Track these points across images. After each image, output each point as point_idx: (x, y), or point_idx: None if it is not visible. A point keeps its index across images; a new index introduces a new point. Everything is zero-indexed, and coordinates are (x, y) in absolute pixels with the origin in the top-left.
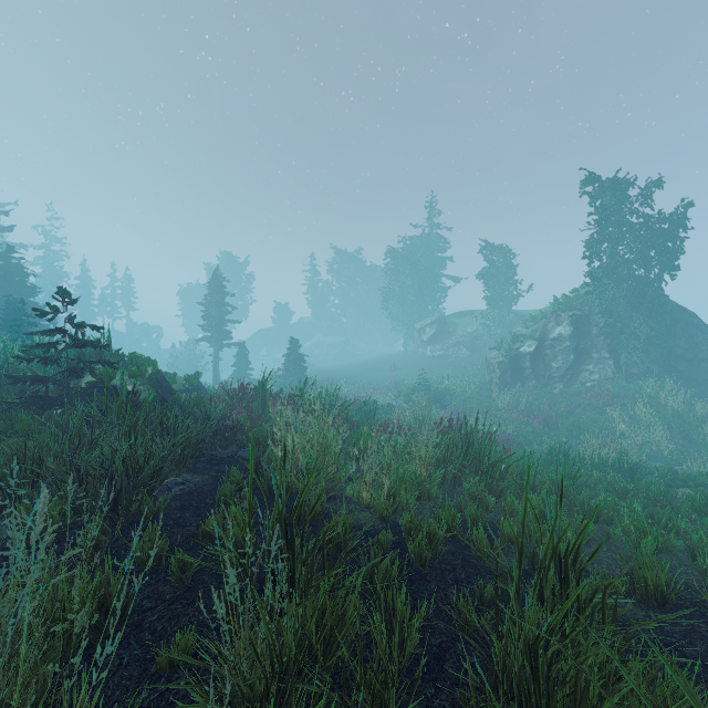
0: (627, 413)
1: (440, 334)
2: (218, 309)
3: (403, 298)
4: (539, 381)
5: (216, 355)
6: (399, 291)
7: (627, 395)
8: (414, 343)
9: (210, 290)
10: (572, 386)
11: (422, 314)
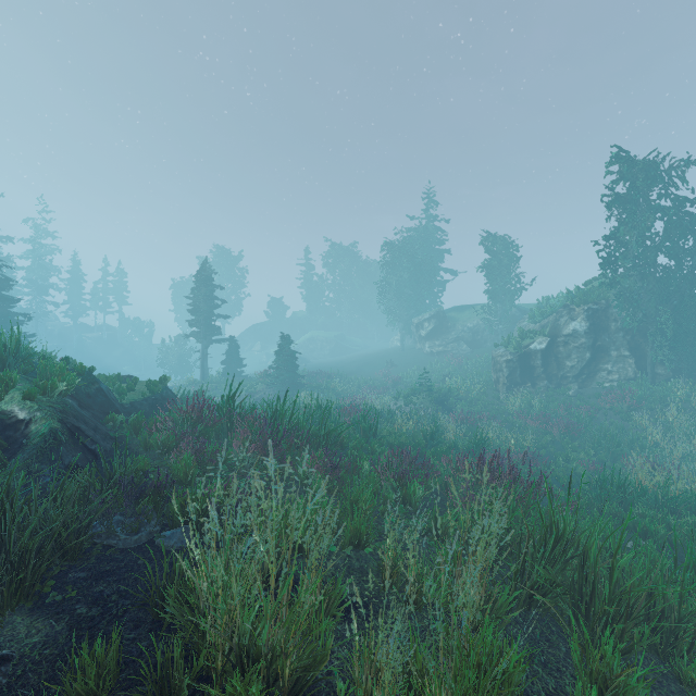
0: (656, 419)
1: (439, 329)
2: (206, 303)
3: (400, 291)
4: (551, 381)
5: (204, 352)
6: (396, 285)
7: (654, 398)
8: (411, 338)
9: (198, 283)
10: (588, 387)
11: (419, 309)
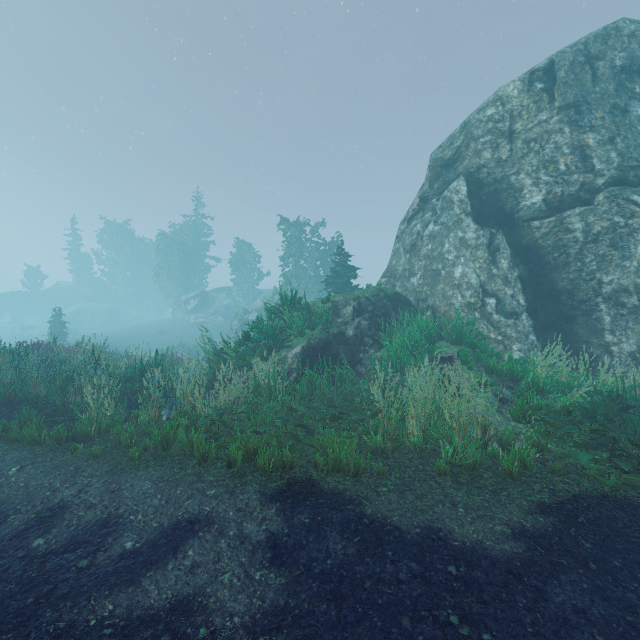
0: None
1: (202, 305)
2: None
3: (171, 273)
4: None
5: None
6: (168, 267)
7: None
8: (182, 311)
9: None
10: None
11: (188, 288)
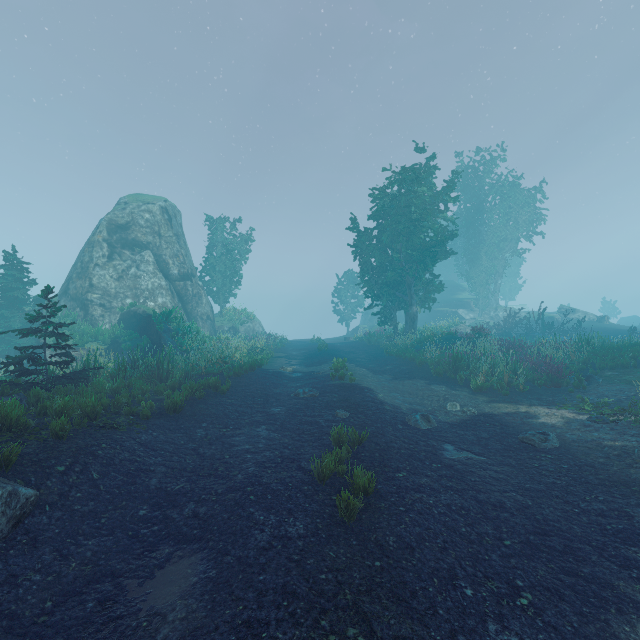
0: None
1: None
2: None
3: None
4: None
5: None
6: None
7: None
8: None
9: None
10: None
11: None
